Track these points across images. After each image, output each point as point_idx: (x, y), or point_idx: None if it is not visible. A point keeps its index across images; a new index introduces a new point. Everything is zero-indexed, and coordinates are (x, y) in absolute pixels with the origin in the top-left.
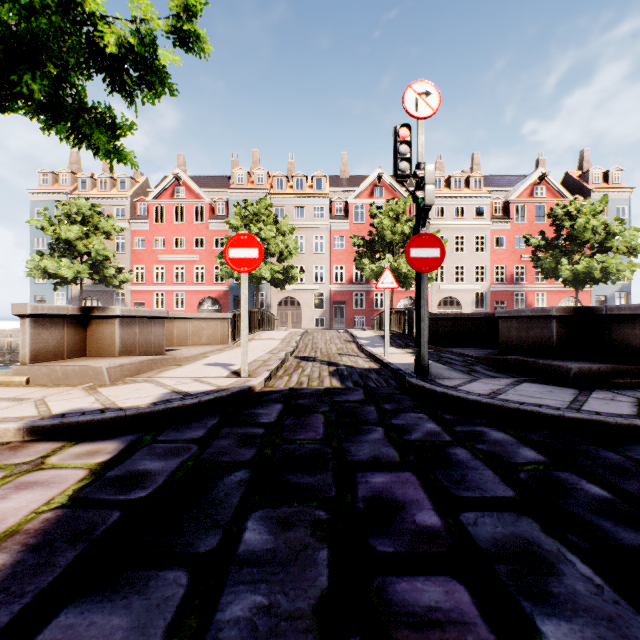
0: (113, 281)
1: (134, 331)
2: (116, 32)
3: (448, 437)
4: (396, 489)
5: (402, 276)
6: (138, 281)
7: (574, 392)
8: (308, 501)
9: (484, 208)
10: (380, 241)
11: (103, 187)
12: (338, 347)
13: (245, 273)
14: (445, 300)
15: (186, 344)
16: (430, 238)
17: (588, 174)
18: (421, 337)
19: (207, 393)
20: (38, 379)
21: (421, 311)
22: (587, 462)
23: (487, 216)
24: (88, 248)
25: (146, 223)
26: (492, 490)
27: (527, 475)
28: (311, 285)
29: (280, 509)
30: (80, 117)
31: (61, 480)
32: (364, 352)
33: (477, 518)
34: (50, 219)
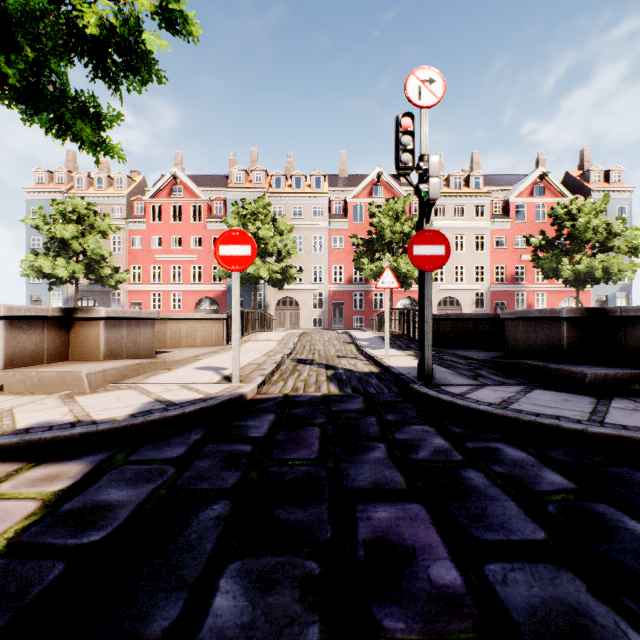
0: (109, 281)
1: (121, 333)
2: (97, 12)
3: (459, 456)
4: (404, 528)
5: (402, 276)
6: (135, 281)
7: (592, 401)
8: (297, 547)
9: (484, 207)
10: (379, 241)
11: (99, 186)
12: (337, 349)
13: (237, 272)
14: (445, 300)
15: (180, 346)
16: (434, 234)
17: (588, 173)
18: (425, 340)
19: (193, 402)
20: (12, 386)
21: (425, 312)
22: (623, 489)
23: (487, 216)
24: (83, 247)
25: (143, 222)
26: (519, 530)
27: (557, 508)
28: (310, 285)
29: (262, 559)
30: (62, 106)
31: (5, 516)
32: (363, 354)
33: (506, 573)
34: (45, 218)
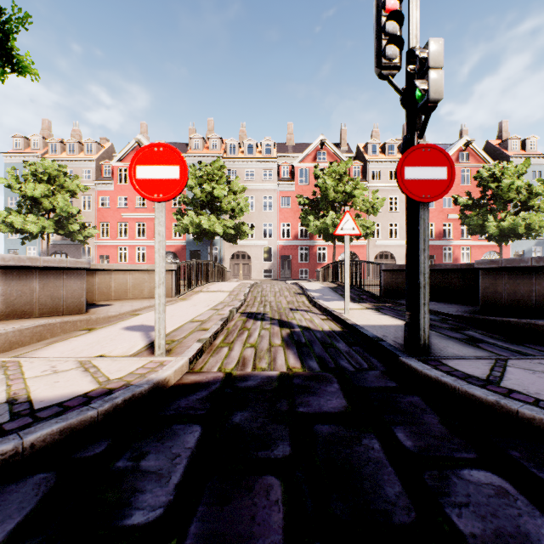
0: (77, 236)
1: (30, 286)
2: None
3: None
4: None
5: None
6: (104, 237)
7: None
8: None
9: None
10: (323, 200)
11: (71, 151)
12: (288, 300)
13: (161, 202)
14: (379, 254)
15: (126, 298)
16: (433, 151)
17: (507, 142)
18: (419, 297)
19: (65, 406)
20: None
21: (419, 259)
22: None
23: None
24: (53, 205)
25: (110, 184)
26: None
27: None
28: (260, 240)
29: None
30: None
31: None
32: (317, 306)
33: None
34: (17, 178)
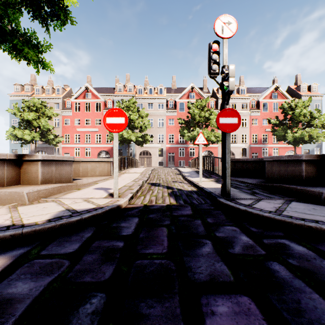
0: (52, 142)
1: (51, 169)
2: None
3: (262, 250)
4: None
5: None
6: (66, 142)
7: None
8: None
9: (246, 104)
10: (193, 121)
11: (48, 93)
12: (172, 177)
13: (116, 133)
14: None
15: (87, 176)
16: (231, 111)
17: (300, 87)
18: (226, 173)
19: (89, 211)
20: None
21: (226, 157)
22: None
23: (248, 108)
24: (39, 124)
25: (70, 111)
26: None
27: None
28: (157, 144)
29: None
30: (16, 38)
31: None
32: (187, 180)
33: None
34: (19, 109)
